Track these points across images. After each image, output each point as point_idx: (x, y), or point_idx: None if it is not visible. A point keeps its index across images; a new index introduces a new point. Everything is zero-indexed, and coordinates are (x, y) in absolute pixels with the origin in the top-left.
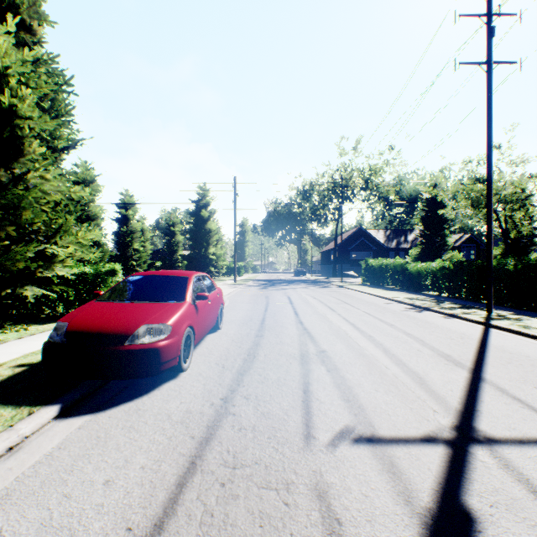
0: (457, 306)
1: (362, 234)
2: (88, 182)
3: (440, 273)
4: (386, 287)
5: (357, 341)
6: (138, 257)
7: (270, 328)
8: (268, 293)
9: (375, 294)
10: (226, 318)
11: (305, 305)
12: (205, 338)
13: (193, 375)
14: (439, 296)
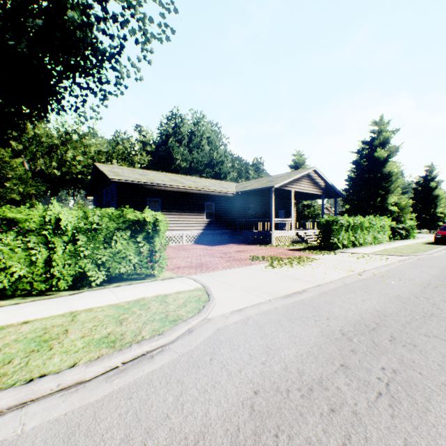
0: None
1: None
2: None
3: None
4: None
5: None
6: None
7: None
8: None
9: None
10: None
11: None
12: None
13: None
14: None
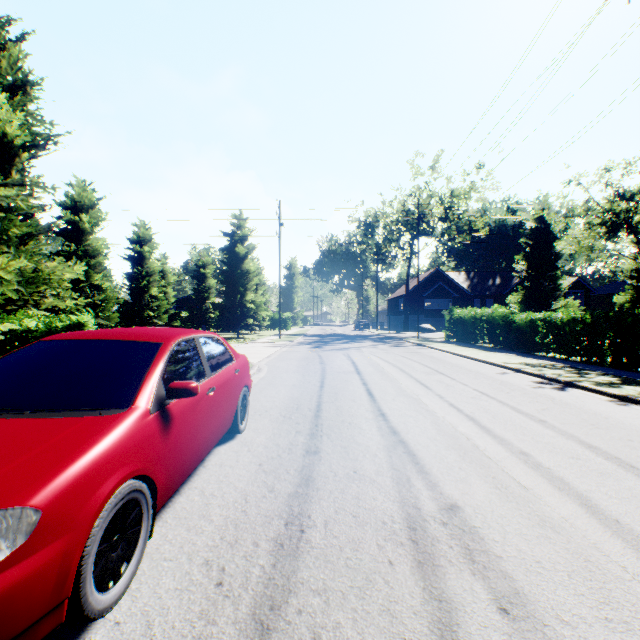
0: (617, 380)
1: (440, 277)
2: (86, 207)
3: (570, 328)
4: (481, 346)
5: (510, 471)
6: (156, 305)
7: (331, 429)
8: (324, 355)
9: (474, 357)
10: (258, 404)
11: (381, 377)
12: (208, 458)
13: (123, 635)
14: (568, 361)
